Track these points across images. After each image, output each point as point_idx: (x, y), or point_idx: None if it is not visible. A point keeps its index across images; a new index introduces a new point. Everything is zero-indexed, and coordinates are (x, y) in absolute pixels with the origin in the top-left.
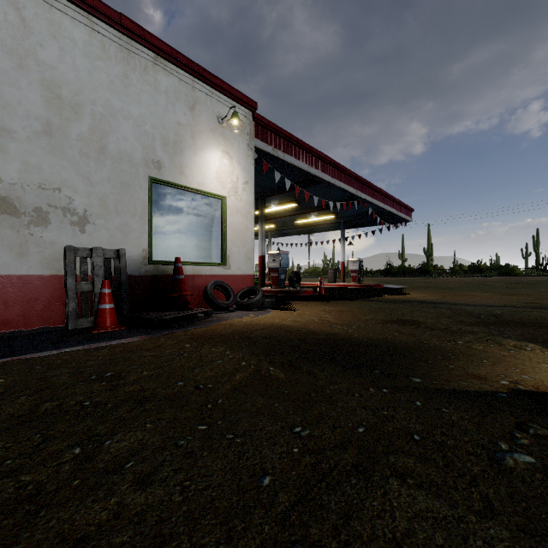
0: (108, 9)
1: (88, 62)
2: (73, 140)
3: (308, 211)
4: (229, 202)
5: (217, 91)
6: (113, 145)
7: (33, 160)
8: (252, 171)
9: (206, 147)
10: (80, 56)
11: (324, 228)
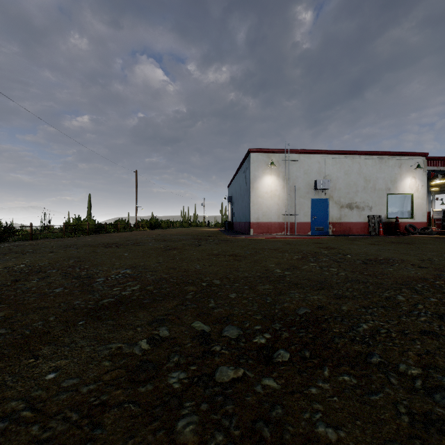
0: (377, 152)
1: (372, 168)
2: (369, 189)
3: None
4: (414, 195)
5: (409, 156)
6: (377, 187)
7: (362, 196)
8: (425, 180)
9: (405, 178)
10: (370, 167)
11: None
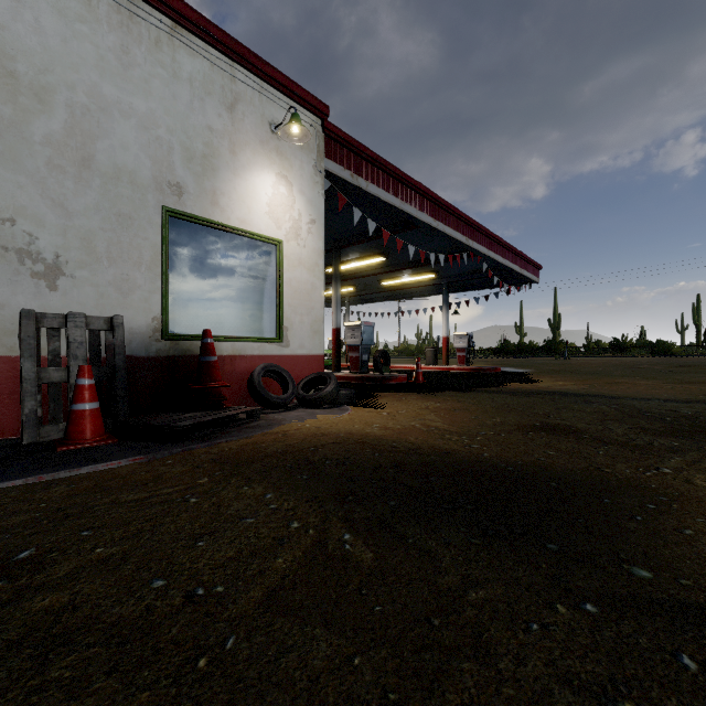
0: None
1: (62, 24)
2: (36, 144)
3: (400, 267)
4: (288, 249)
5: (270, 85)
6: (104, 156)
7: None
8: (321, 205)
9: (253, 167)
10: (48, 13)
11: (421, 292)
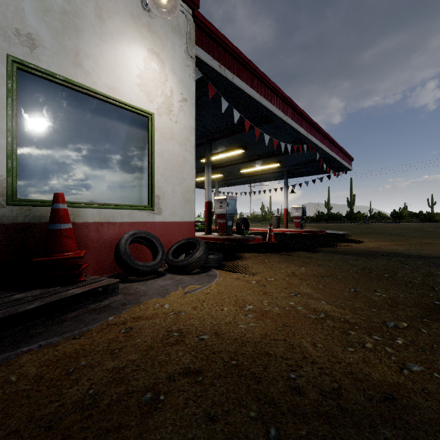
0: None
1: None
2: None
3: (254, 158)
4: (160, 122)
5: None
6: None
7: None
8: (192, 87)
9: (123, 37)
10: None
11: (267, 178)
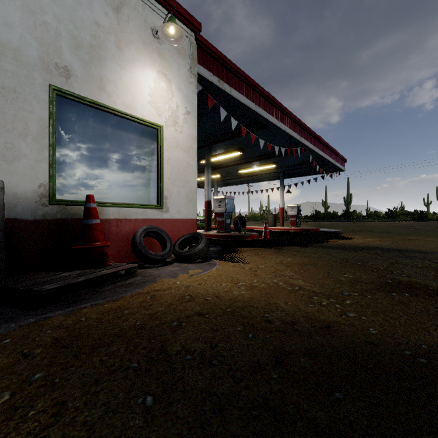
0: None
1: None
2: None
3: (251, 160)
4: (167, 133)
5: None
6: None
7: None
8: (194, 101)
9: (137, 62)
10: None
11: (264, 178)
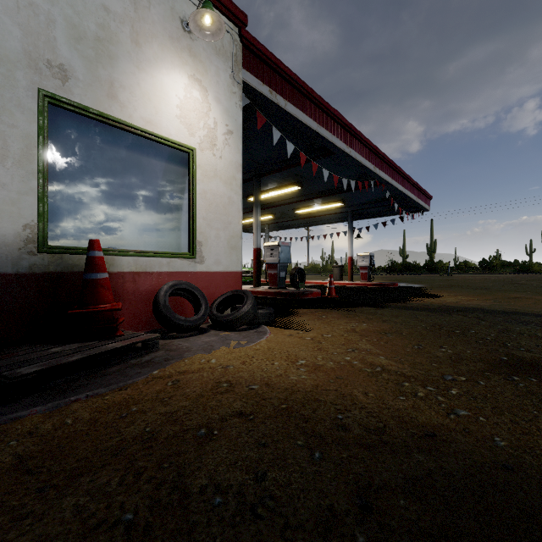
0: None
1: None
2: None
3: (312, 196)
4: (202, 158)
5: None
6: None
7: None
8: (238, 117)
9: (161, 63)
10: None
11: (328, 219)
